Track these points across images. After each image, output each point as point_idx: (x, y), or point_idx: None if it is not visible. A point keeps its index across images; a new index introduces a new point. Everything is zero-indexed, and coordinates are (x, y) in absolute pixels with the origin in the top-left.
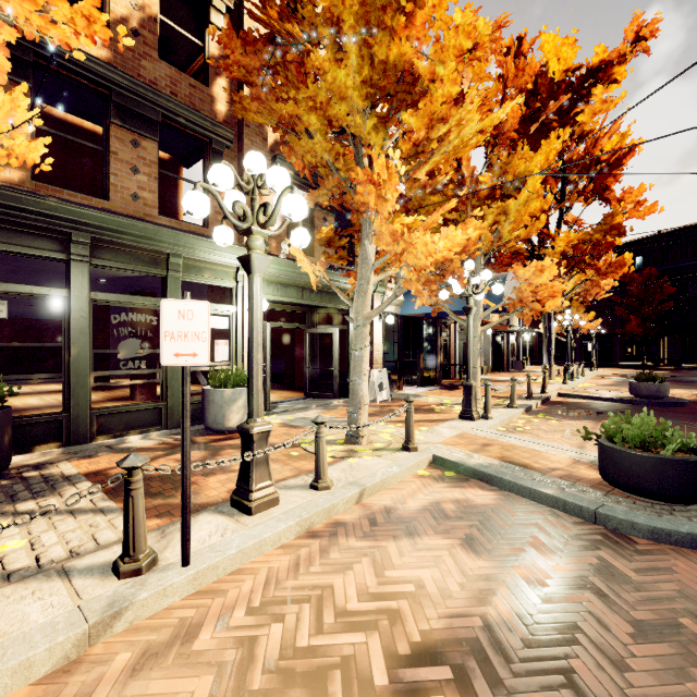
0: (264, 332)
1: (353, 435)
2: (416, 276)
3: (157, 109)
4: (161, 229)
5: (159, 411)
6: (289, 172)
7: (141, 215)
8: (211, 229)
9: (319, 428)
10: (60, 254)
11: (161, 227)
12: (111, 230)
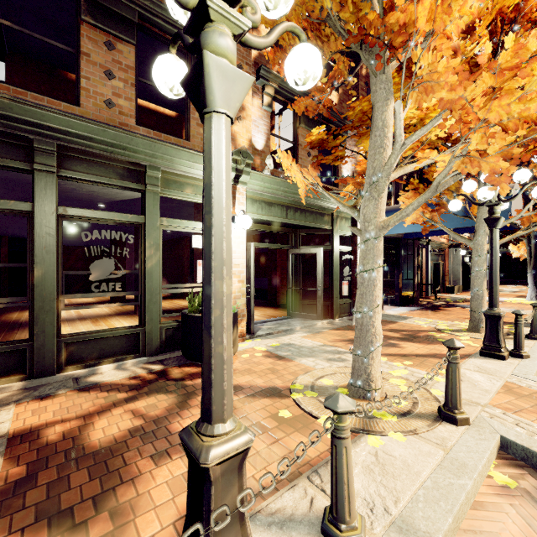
0: (247, 252)
1: (361, 385)
2: (502, 141)
3: (132, 7)
4: (135, 136)
5: (136, 336)
6: (273, 85)
7: (116, 123)
8: (193, 142)
9: (339, 421)
10: (22, 163)
11: (135, 133)
12: (79, 136)
